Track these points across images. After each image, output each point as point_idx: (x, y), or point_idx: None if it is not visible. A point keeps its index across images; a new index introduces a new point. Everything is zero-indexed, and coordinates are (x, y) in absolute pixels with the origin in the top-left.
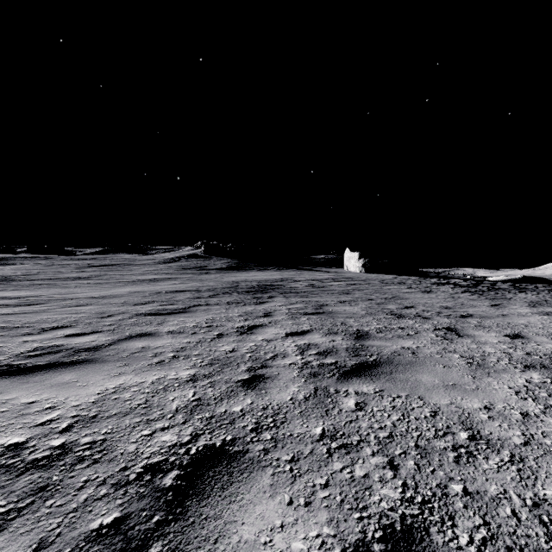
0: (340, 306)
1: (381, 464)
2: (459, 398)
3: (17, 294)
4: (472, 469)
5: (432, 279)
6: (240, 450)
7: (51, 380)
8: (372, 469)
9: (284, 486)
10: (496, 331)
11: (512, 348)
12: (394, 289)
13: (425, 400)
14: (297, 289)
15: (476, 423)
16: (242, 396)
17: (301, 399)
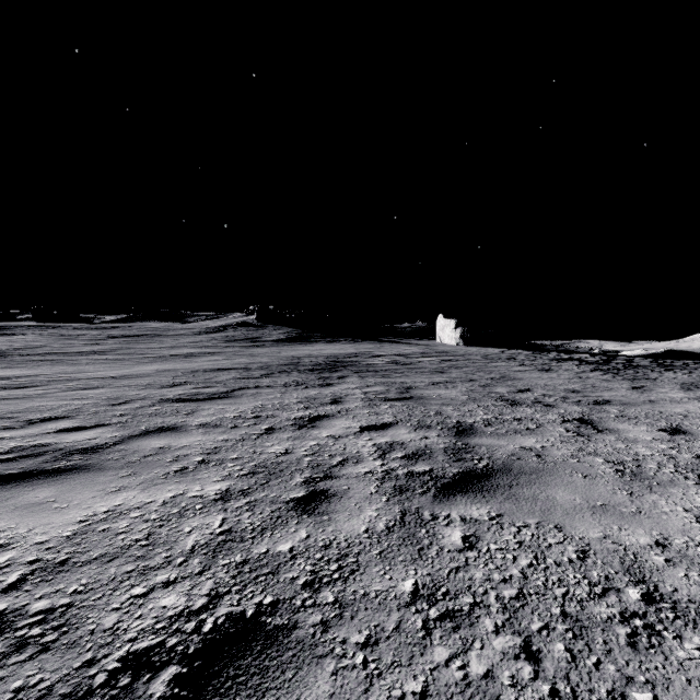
0: (433, 389)
1: (511, 650)
2: (615, 527)
3: (9, 373)
4: (660, 660)
5: (550, 353)
6: (283, 624)
7: (17, 499)
8: (497, 661)
9: (352, 698)
10: (646, 424)
11: (674, 448)
12: (502, 366)
13: (566, 531)
14: (376, 366)
15: (649, 571)
16: (294, 525)
17: (381, 531)
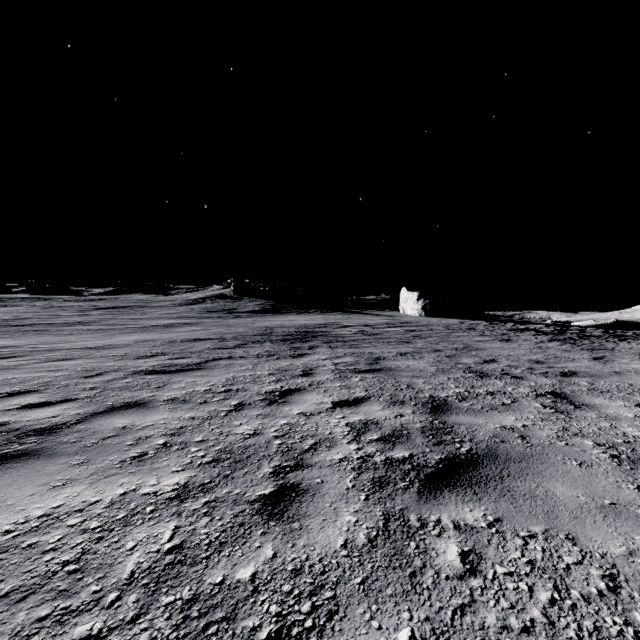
0: (401, 360)
1: None
2: (637, 537)
3: None
4: None
5: (507, 324)
6: None
7: None
8: None
9: None
10: (621, 398)
11: None
12: (464, 337)
13: (581, 545)
14: (344, 337)
15: None
16: (258, 537)
17: (362, 545)
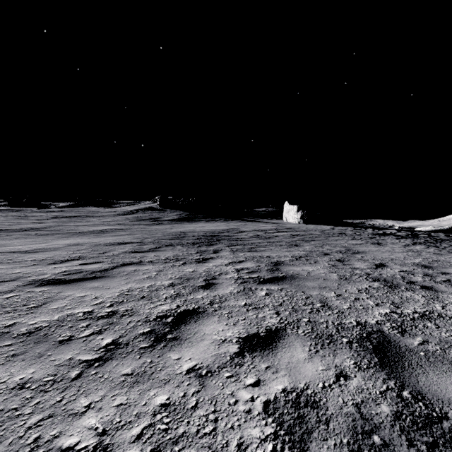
0: (299, 265)
1: None
2: None
3: None
4: None
5: (367, 229)
6: None
7: None
8: None
9: None
10: None
11: None
12: (340, 240)
13: None
14: (243, 240)
15: None
16: None
17: None
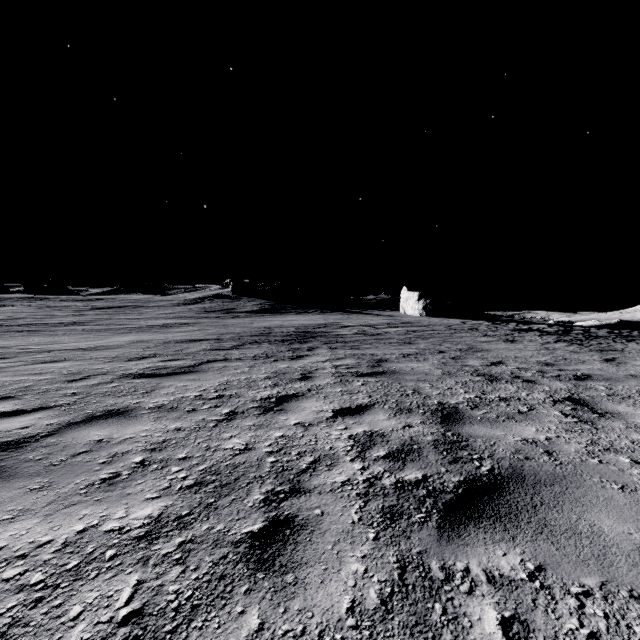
0: (404, 362)
1: None
2: None
3: None
4: None
5: (509, 324)
6: None
7: None
8: None
9: None
10: None
11: None
12: (467, 337)
13: None
14: (344, 337)
15: None
16: (241, 597)
17: (374, 609)
